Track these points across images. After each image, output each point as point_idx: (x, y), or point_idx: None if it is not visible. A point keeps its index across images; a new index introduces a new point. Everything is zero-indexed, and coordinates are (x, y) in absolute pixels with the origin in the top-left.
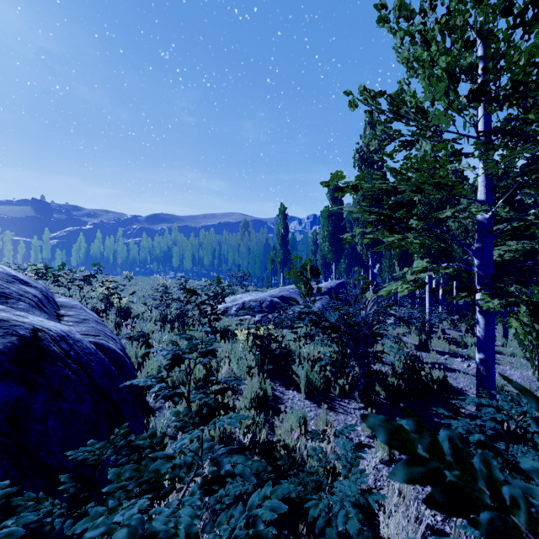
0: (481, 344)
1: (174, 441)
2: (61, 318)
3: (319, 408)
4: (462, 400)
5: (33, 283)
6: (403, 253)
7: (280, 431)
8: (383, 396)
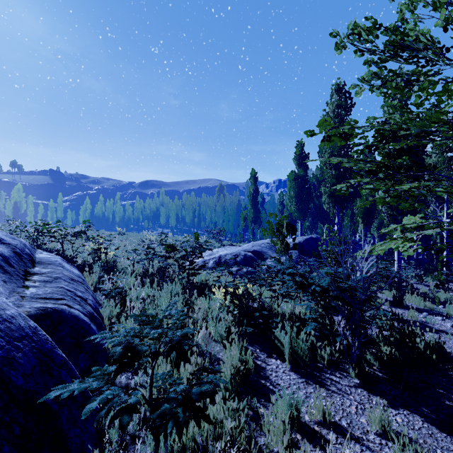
0: None
1: (135, 445)
2: (29, 278)
3: (308, 385)
4: None
5: (8, 239)
6: (367, 211)
7: None
8: (376, 366)
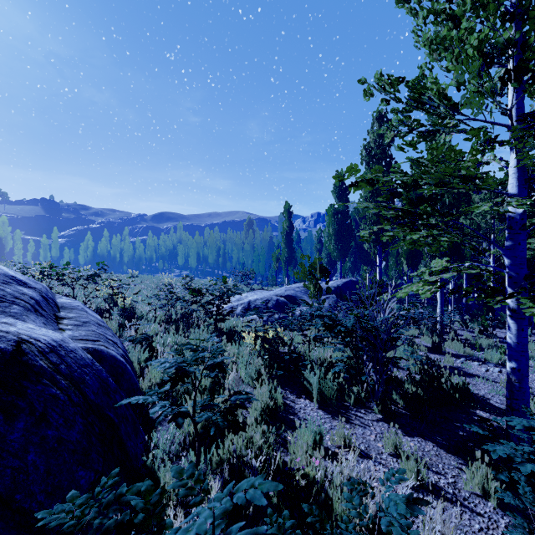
0: (512, 351)
1: (178, 461)
2: (60, 321)
3: (334, 420)
4: (486, 410)
5: (32, 284)
6: (412, 252)
7: (299, 459)
8: (401, 405)
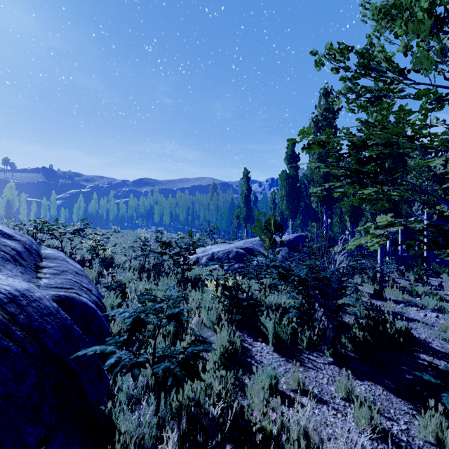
0: None
1: (140, 405)
2: (40, 270)
3: (288, 363)
4: (429, 353)
5: (17, 236)
6: (354, 210)
7: (256, 413)
8: (350, 348)
